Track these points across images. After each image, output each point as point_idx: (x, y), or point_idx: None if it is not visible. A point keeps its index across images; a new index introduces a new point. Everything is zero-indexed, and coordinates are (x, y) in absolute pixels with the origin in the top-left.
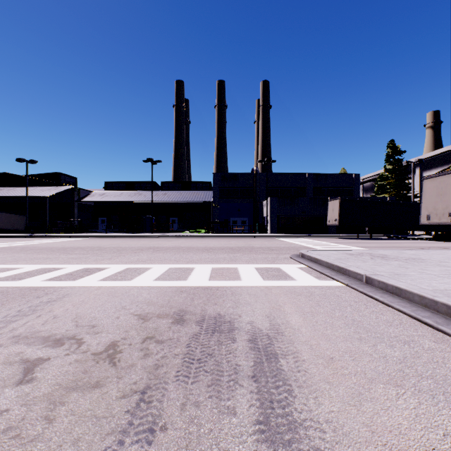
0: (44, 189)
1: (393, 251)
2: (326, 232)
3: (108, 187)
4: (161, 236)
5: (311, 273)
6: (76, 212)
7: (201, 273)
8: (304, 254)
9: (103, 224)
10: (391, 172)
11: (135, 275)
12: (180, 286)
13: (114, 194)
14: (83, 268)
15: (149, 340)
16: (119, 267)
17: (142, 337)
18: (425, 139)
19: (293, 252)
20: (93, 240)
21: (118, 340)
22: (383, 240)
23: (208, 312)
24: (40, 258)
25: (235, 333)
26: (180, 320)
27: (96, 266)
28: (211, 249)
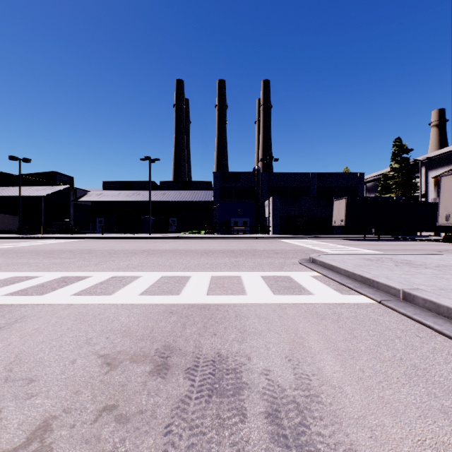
0: (39, 188)
1: (414, 255)
2: (331, 233)
3: (106, 187)
4: (159, 237)
5: (329, 283)
6: (72, 212)
7: (198, 284)
8: (316, 259)
9: (100, 225)
10: (397, 171)
11: (119, 287)
12: (170, 304)
13: (112, 194)
14: (61, 276)
15: (106, 415)
16: (103, 275)
17: (97, 408)
18: (430, 138)
19: (301, 256)
20: (86, 242)
21: (56, 414)
22: (393, 242)
23: (203, 350)
24: (18, 264)
25: (243, 397)
26: (163, 366)
27: (76, 274)
28: (210, 253)
